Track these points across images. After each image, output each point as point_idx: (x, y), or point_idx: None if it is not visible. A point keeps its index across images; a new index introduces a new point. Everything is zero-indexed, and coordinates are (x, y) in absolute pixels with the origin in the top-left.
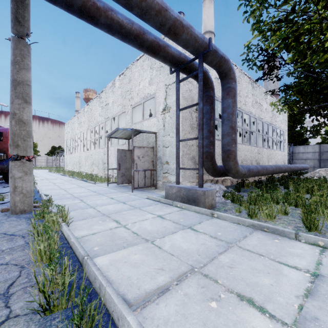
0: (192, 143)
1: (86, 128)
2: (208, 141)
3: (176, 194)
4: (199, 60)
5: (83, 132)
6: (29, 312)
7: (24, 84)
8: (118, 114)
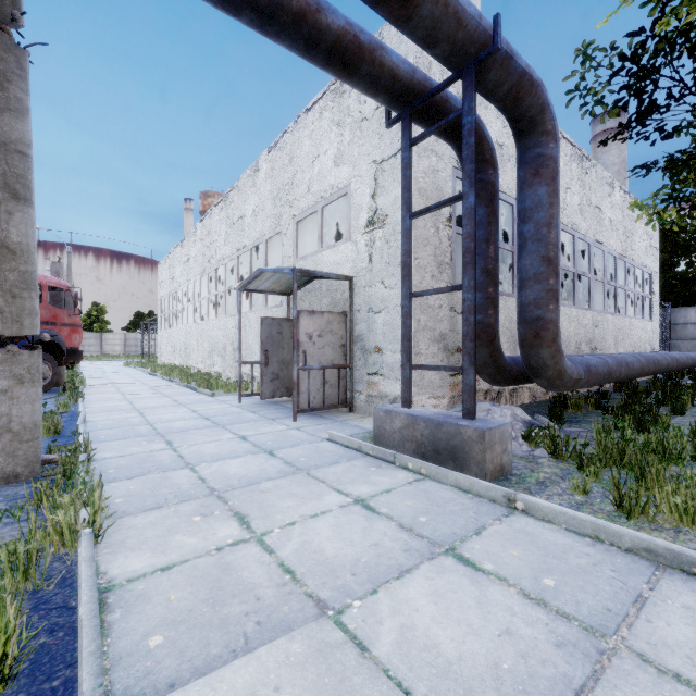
0: (441, 302)
1: (200, 272)
2: (483, 295)
3: (403, 433)
4: (466, 81)
5: (194, 281)
6: None
7: (10, 150)
8: (266, 237)
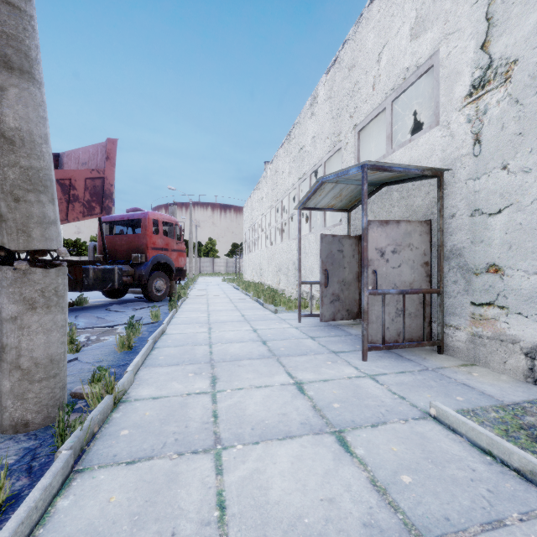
0: None
1: (269, 205)
2: None
3: None
4: None
5: (265, 214)
6: None
7: None
8: (324, 159)
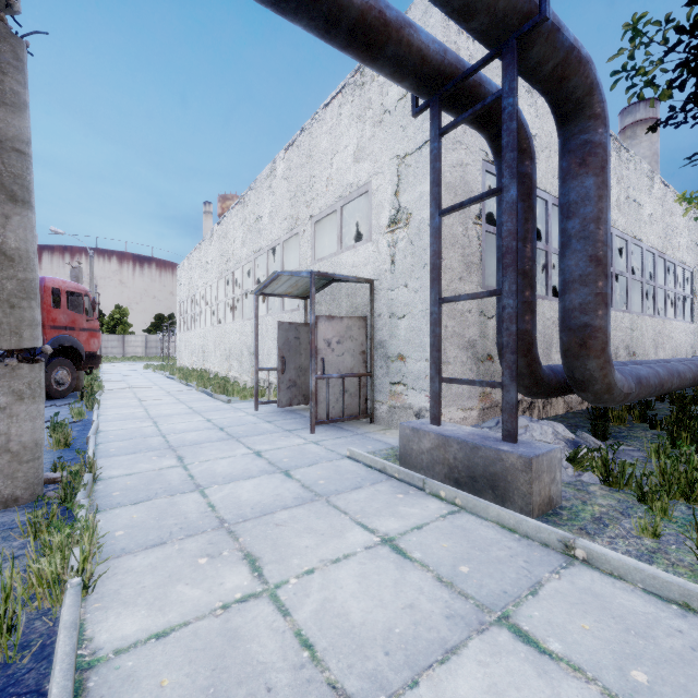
0: (469, 307)
1: (217, 274)
2: (519, 299)
3: (433, 454)
4: (506, 58)
5: (211, 284)
6: None
7: (7, 148)
8: (283, 239)
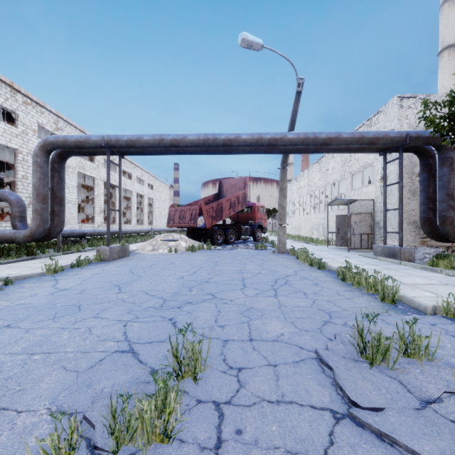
0: (414, 208)
1: (306, 192)
2: (426, 207)
3: (381, 252)
4: (399, 149)
5: (303, 196)
6: (306, 266)
7: (285, 189)
8: (338, 180)
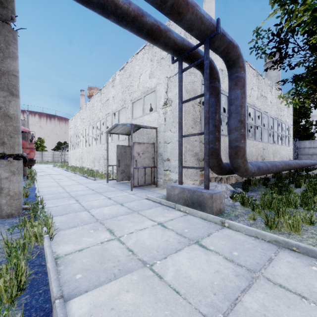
0: (196, 139)
1: (88, 124)
2: (213, 136)
3: (179, 195)
4: (205, 45)
5: (85, 128)
6: None
7: (10, 74)
8: (118, 109)
